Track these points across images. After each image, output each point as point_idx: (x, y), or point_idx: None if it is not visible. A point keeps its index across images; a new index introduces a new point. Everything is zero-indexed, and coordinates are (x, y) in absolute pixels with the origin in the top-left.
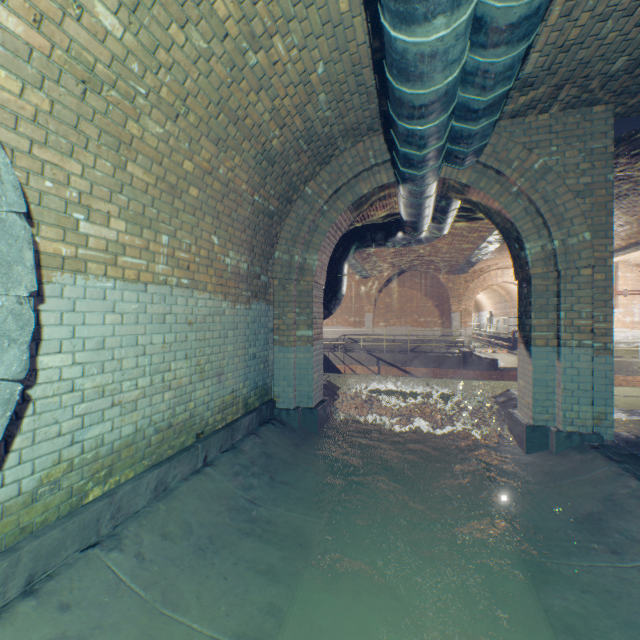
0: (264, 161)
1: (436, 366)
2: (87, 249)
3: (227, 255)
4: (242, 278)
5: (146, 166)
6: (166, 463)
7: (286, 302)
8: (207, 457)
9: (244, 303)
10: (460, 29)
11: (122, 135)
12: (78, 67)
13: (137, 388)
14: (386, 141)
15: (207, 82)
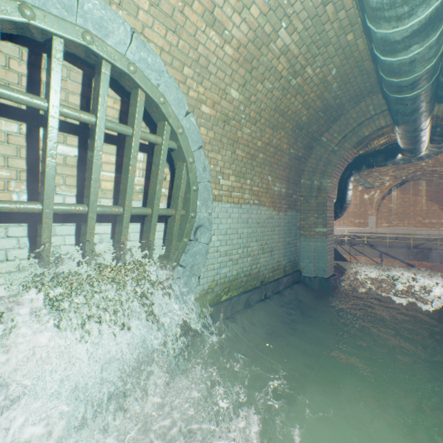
0: (296, 130)
1: (441, 261)
2: (222, 191)
3: (275, 185)
4: (282, 197)
5: (242, 149)
6: (249, 292)
7: (308, 210)
8: (266, 294)
9: (283, 212)
10: (431, 43)
11: (235, 138)
12: (223, 117)
13: (237, 253)
14: (383, 97)
15: (270, 102)
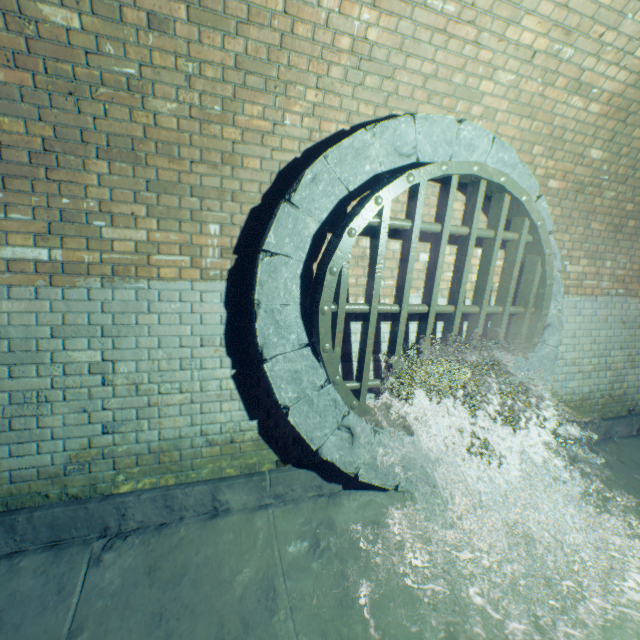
0: None
1: None
2: (568, 280)
3: None
4: None
5: (599, 220)
6: (609, 420)
7: None
8: (638, 429)
9: None
10: None
11: (589, 209)
12: (574, 186)
13: (589, 364)
14: None
15: None
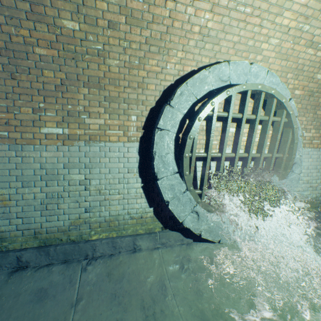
0: None
1: None
2: (304, 140)
3: None
4: None
5: None
6: None
7: None
8: None
9: None
10: None
11: (316, 104)
12: (308, 93)
13: (316, 183)
14: None
15: None
